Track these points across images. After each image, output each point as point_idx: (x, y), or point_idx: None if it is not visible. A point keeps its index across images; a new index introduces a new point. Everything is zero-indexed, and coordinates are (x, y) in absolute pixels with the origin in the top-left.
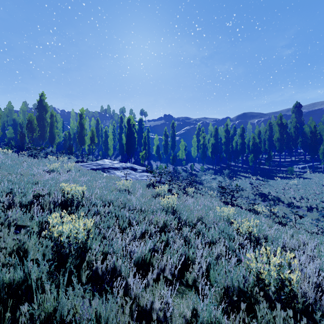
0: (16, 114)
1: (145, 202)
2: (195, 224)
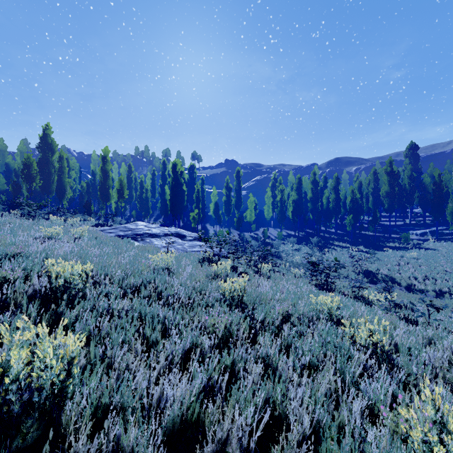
0: (11, 157)
1: (194, 289)
2: (278, 327)
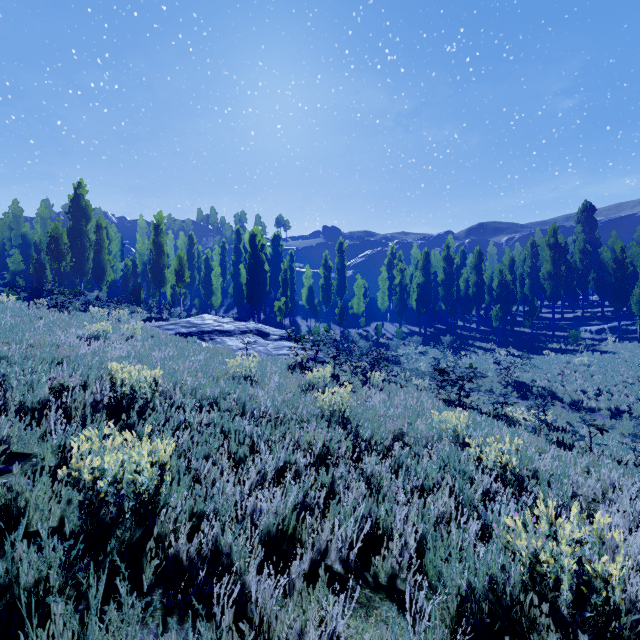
0: (29, 225)
1: (284, 402)
2: (388, 448)
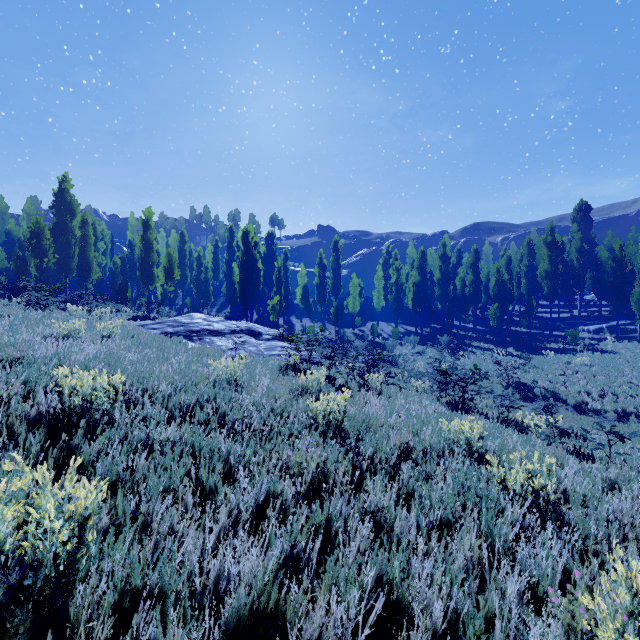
0: (14, 221)
1: (273, 411)
2: (394, 466)
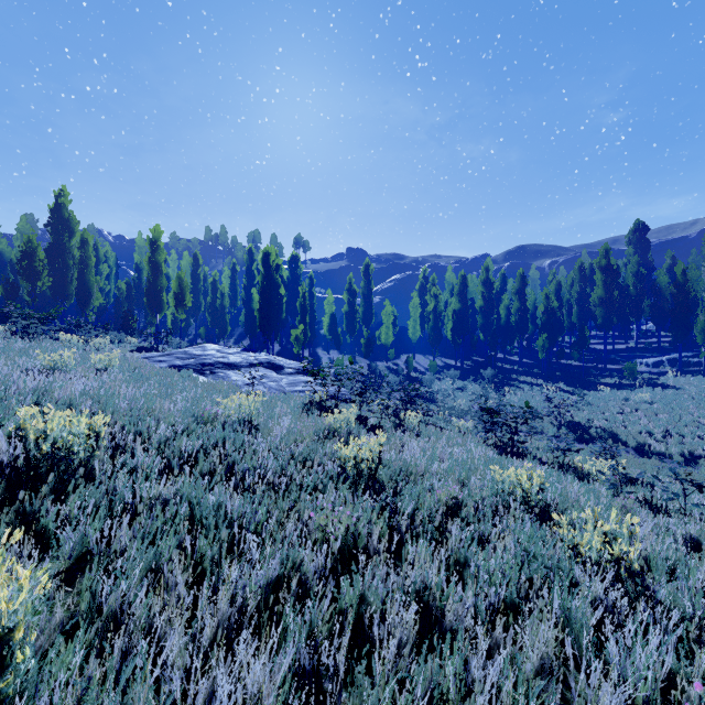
0: (6, 241)
1: (293, 458)
2: (439, 525)
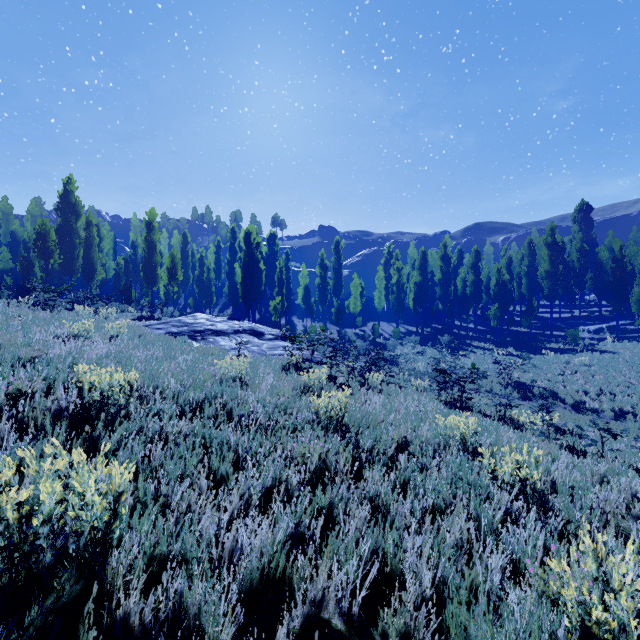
0: (18, 222)
1: (277, 407)
2: (391, 458)
